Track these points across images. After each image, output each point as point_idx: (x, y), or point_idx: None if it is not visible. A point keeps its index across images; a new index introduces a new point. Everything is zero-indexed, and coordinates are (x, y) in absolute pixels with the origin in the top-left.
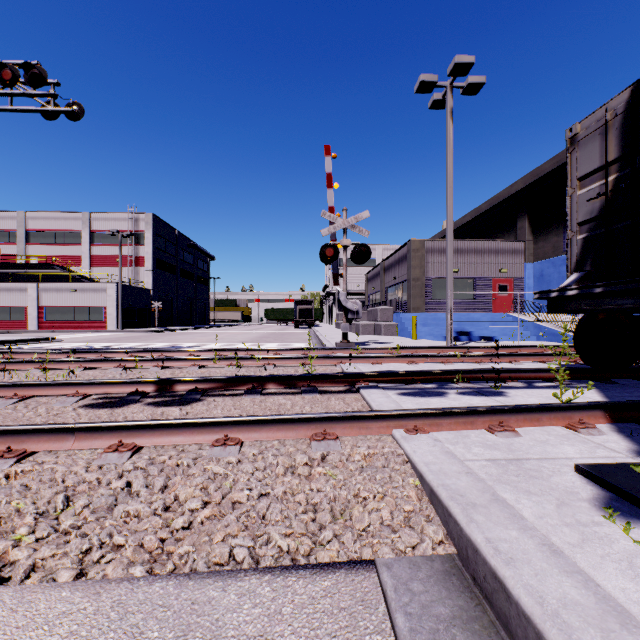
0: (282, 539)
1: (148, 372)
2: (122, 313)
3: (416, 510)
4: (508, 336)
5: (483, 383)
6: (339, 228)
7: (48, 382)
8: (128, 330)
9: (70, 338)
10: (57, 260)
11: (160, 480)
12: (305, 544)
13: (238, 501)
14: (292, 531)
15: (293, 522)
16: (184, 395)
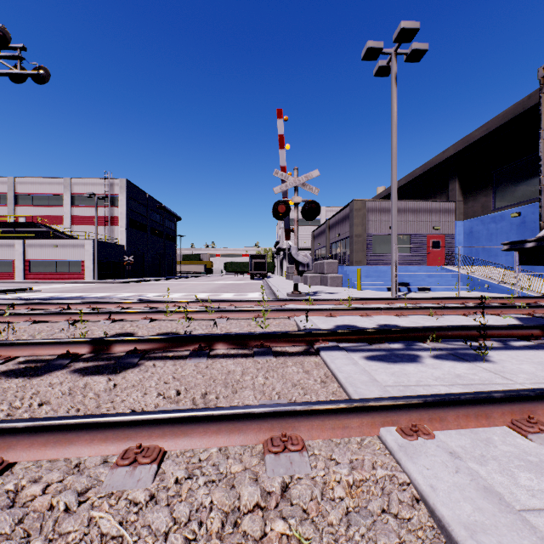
0: None
1: (97, 326)
2: (98, 266)
3: None
4: (444, 287)
5: (453, 342)
6: (290, 186)
7: None
8: (103, 281)
9: (48, 288)
10: (42, 220)
11: None
12: None
13: None
14: None
15: None
16: (120, 358)
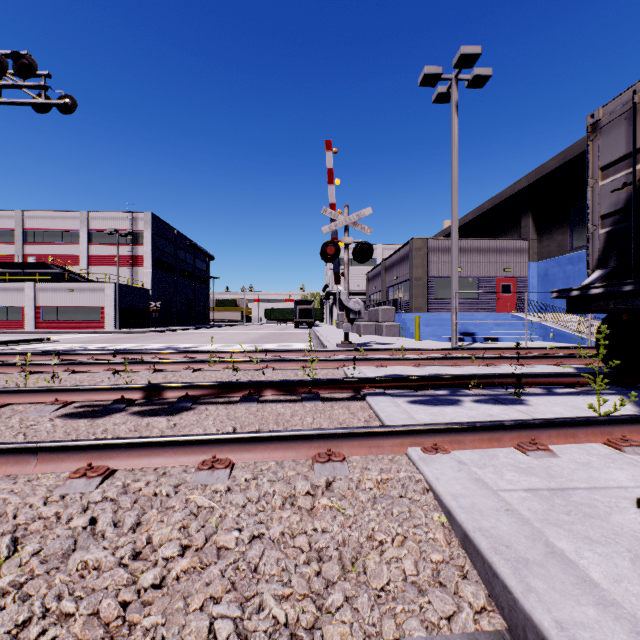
0: (278, 606)
1: (139, 376)
2: (120, 313)
3: (447, 561)
4: (513, 337)
5: (498, 389)
6: (340, 225)
7: (26, 388)
8: (126, 330)
9: (66, 338)
10: (55, 260)
11: (131, 516)
12: (308, 614)
13: (224, 547)
14: (291, 593)
15: (292, 579)
16: (174, 403)
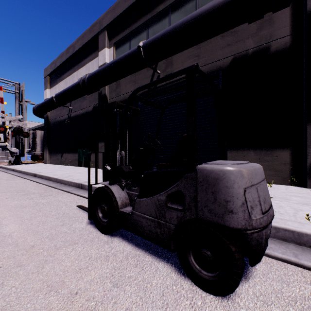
0: None
1: None
2: None
3: None
4: None
5: None
6: None
7: None
8: None
9: None
10: None
11: None
12: None
13: None
14: None
15: None
16: None
